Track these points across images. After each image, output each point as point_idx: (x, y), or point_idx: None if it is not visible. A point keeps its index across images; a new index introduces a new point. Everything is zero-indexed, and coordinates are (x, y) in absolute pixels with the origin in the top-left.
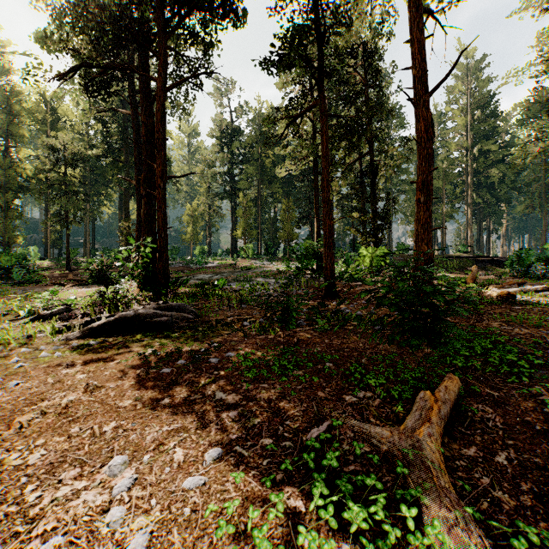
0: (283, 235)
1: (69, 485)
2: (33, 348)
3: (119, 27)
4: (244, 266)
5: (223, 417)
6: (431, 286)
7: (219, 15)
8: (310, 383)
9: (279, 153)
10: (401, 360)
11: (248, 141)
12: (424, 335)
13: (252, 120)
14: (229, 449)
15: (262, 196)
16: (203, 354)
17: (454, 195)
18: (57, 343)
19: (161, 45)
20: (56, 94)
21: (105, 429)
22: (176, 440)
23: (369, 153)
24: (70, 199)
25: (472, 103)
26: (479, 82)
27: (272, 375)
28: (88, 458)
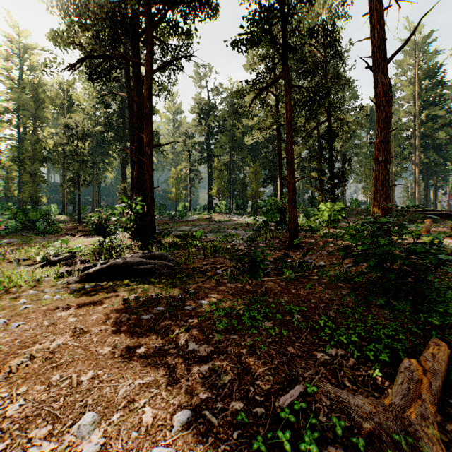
0: (251, 193)
1: (37, 445)
2: (39, 291)
3: (114, 21)
4: (218, 219)
5: (194, 372)
6: (416, 245)
7: (196, 8)
8: (280, 337)
9: (247, 123)
10: (370, 315)
11: (221, 116)
12: (405, 297)
13: (225, 98)
14: (198, 413)
15: (234, 161)
16: (179, 301)
17: (402, 156)
18: (60, 286)
19: (149, 35)
20: (67, 82)
21: (82, 379)
22: (146, 397)
23: (326, 121)
24: (81, 166)
25: (419, 74)
26: (426, 55)
27: (242, 325)
28: (61, 413)
